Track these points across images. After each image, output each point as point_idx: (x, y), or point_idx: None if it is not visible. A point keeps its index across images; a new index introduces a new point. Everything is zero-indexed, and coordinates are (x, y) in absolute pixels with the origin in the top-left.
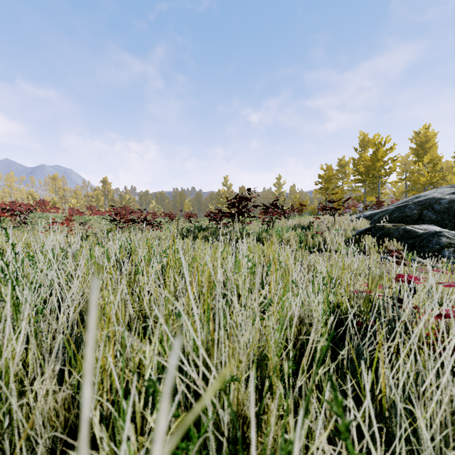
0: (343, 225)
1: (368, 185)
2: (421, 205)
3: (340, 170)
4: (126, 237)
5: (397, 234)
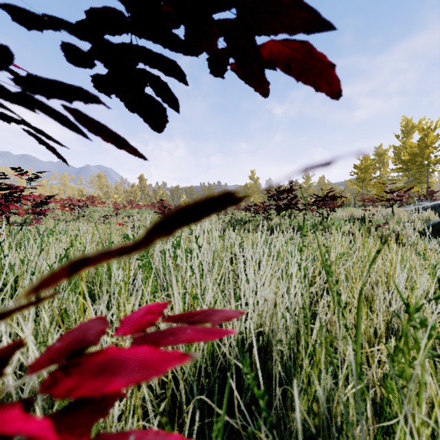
0: (402, 217)
1: (414, 174)
2: None
3: (377, 160)
4: None
5: None
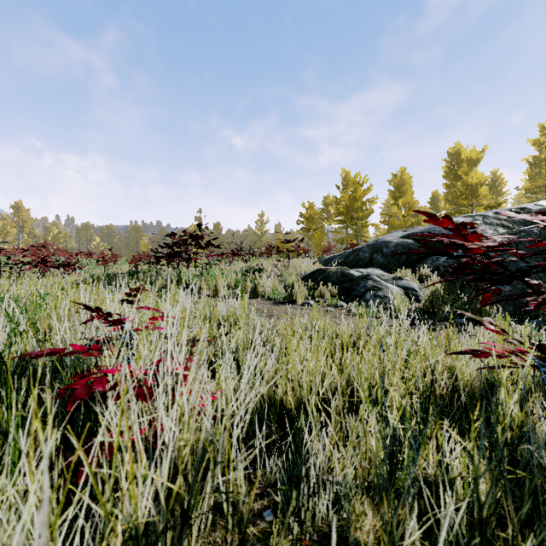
0: (298, 268)
1: (347, 227)
2: (373, 248)
3: (325, 210)
4: (6, 284)
5: (334, 278)
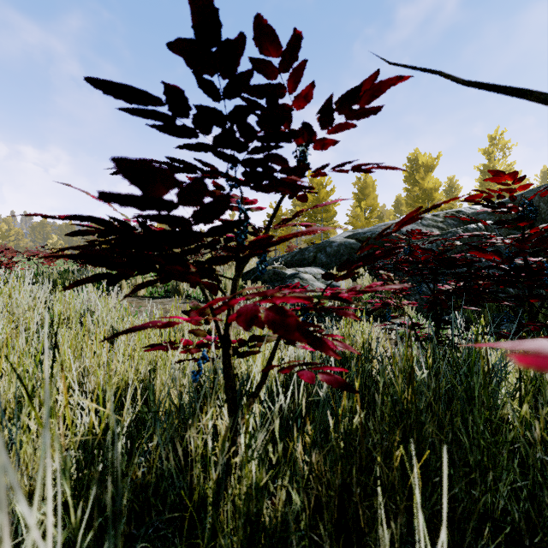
0: None
1: None
2: (318, 247)
3: (295, 211)
4: None
5: (266, 277)
